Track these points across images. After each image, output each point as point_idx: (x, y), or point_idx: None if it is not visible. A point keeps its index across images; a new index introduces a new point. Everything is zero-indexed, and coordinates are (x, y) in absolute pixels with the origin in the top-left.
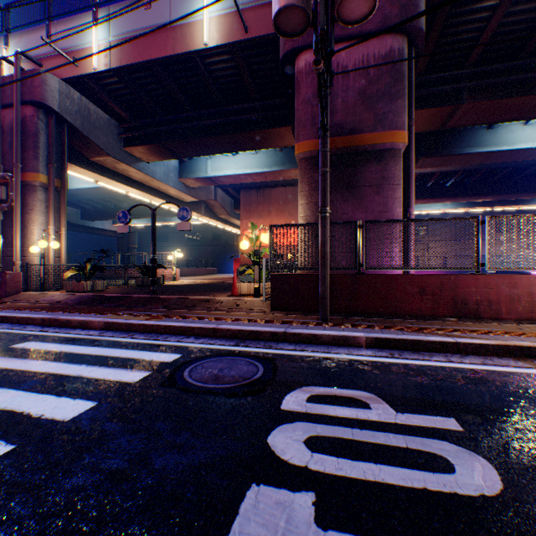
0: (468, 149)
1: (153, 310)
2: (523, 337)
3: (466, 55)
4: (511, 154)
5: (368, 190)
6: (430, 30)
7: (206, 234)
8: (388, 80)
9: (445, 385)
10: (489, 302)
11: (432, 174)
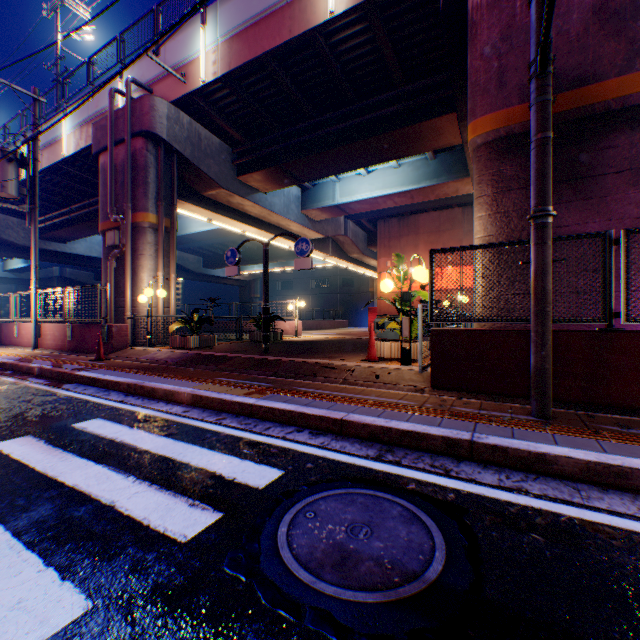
0: None
1: (259, 378)
2: None
3: None
4: None
5: (613, 180)
6: None
7: (334, 279)
8: None
9: None
10: None
11: None
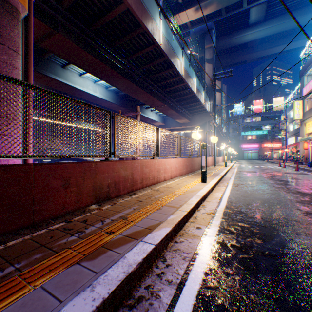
0: (52, 74)
1: None
2: (161, 210)
3: None
4: (73, 90)
5: None
6: None
7: None
8: None
9: None
10: (116, 183)
11: None
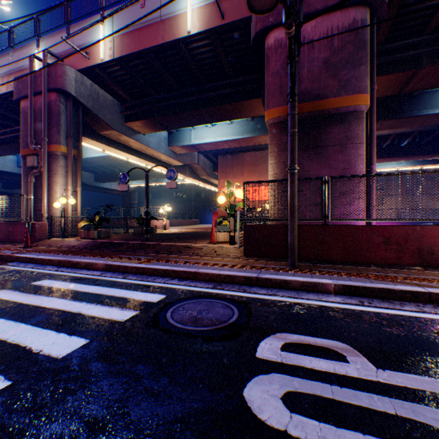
0: (424, 111)
1: (145, 254)
2: None
3: (426, 23)
4: None
5: (332, 149)
6: (390, 2)
7: (190, 192)
8: (351, 49)
9: (424, 339)
10: None
11: (388, 136)
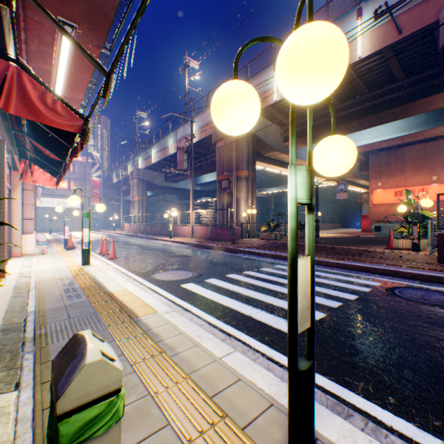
0: None
1: (329, 254)
2: None
3: None
4: None
5: None
6: None
7: (326, 193)
8: None
9: None
10: None
11: None
